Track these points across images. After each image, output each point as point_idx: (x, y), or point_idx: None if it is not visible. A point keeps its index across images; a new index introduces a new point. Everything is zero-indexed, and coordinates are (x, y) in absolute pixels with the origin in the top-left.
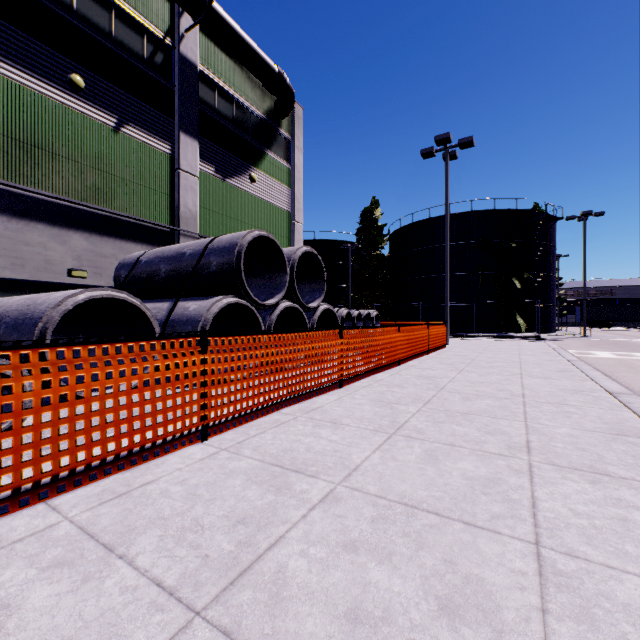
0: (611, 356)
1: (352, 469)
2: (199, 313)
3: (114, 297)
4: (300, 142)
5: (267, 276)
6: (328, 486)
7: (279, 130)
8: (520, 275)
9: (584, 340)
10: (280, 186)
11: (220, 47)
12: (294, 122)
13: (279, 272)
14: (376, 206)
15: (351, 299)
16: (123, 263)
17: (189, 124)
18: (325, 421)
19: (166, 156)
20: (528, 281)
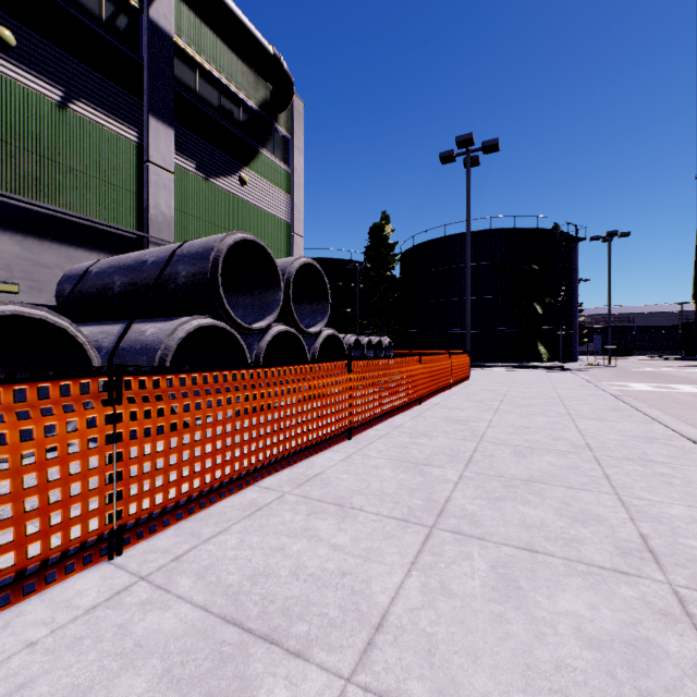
0: (649, 389)
1: (374, 626)
2: (158, 338)
3: (24, 315)
4: (300, 142)
5: (256, 293)
6: (328, 689)
7: (276, 126)
8: (541, 300)
9: (610, 370)
10: (277, 191)
11: (202, 19)
12: (293, 118)
13: (271, 288)
14: (386, 222)
15: (359, 325)
16: (68, 275)
17: (162, 107)
18: (326, 502)
19: (131, 145)
20: (550, 306)
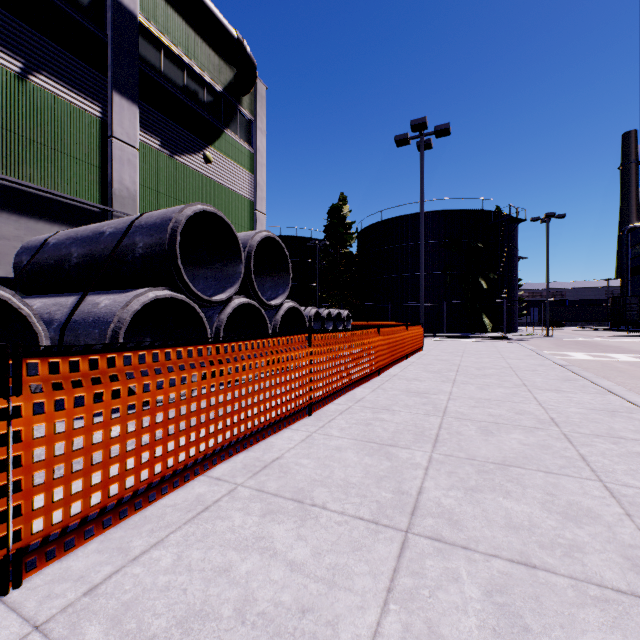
0: (589, 358)
1: None
2: (111, 311)
3: None
4: (263, 124)
5: (217, 265)
6: None
7: (239, 108)
8: (486, 275)
9: (549, 340)
10: (240, 170)
11: (167, 0)
12: (257, 101)
13: (232, 260)
14: (344, 203)
15: (319, 298)
16: (26, 246)
17: (126, 84)
18: (284, 497)
19: (95, 119)
20: (493, 281)
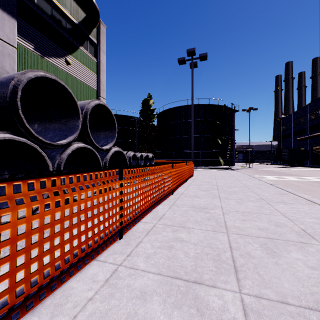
0: (276, 178)
1: None
2: None
3: None
4: (104, 47)
5: (62, 121)
6: None
7: (89, 35)
8: (220, 137)
9: (251, 169)
10: (90, 72)
11: None
12: (100, 33)
13: (73, 117)
14: (150, 98)
15: (137, 148)
16: None
17: (6, 3)
18: None
19: None
20: (224, 140)
